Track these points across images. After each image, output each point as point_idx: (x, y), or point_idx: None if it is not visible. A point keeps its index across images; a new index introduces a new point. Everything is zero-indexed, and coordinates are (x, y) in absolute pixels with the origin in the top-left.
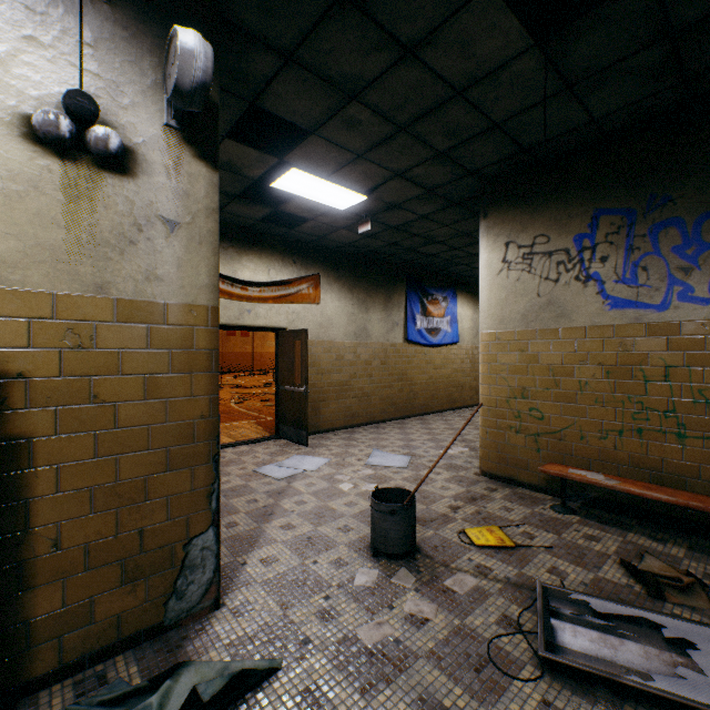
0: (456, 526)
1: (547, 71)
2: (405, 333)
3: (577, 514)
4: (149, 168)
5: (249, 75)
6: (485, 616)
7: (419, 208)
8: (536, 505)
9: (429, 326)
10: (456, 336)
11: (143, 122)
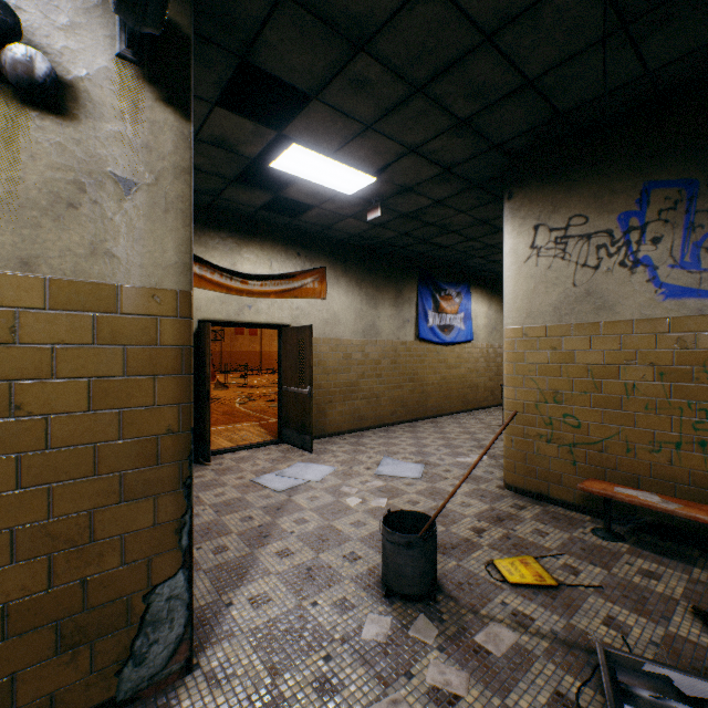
0: (482, 555)
1: (600, 3)
2: (416, 330)
3: (625, 540)
4: (95, 109)
5: (236, 19)
6: (532, 693)
7: (434, 191)
8: (574, 528)
9: (442, 323)
10: (470, 334)
11: (87, 50)
